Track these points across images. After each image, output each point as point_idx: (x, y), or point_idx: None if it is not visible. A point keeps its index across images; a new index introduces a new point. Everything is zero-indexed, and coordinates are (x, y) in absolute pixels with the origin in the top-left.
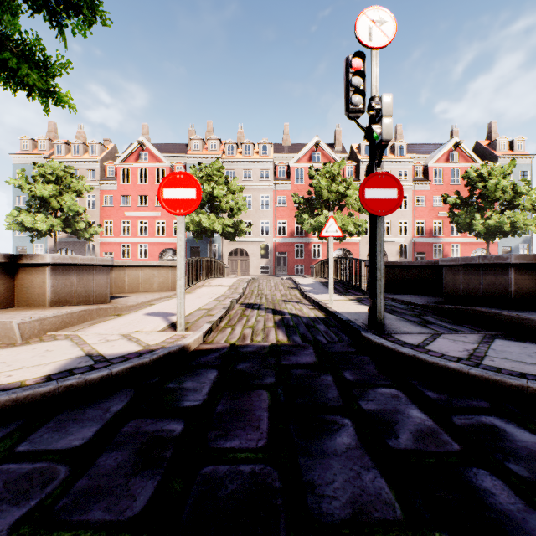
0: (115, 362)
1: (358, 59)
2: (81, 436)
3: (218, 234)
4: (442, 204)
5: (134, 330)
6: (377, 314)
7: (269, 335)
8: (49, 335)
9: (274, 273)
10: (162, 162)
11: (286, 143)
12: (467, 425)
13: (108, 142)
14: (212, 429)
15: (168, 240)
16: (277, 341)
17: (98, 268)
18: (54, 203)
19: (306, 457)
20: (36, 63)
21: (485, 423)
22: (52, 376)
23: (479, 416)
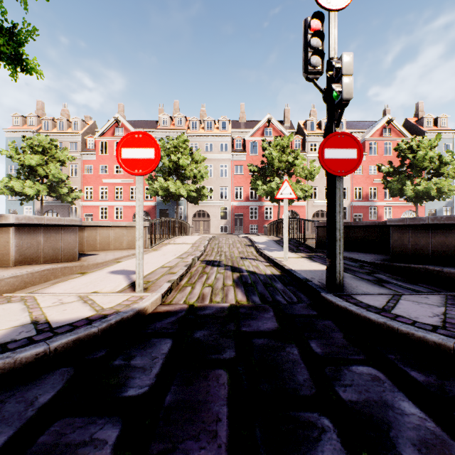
0: (60, 332)
1: (316, 20)
2: None
3: (183, 198)
4: (377, 173)
5: (93, 290)
6: (336, 274)
7: (228, 295)
8: (5, 296)
9: (232, 232)
10: None
11: (242, 120)
12: None
13: (88, 119)
14: (155, 438)
15: None
16: (236, 301)
17: (66, 228)
18: (41, 171)
19: None
20: (0, 27)
21: None
22: None
23: None
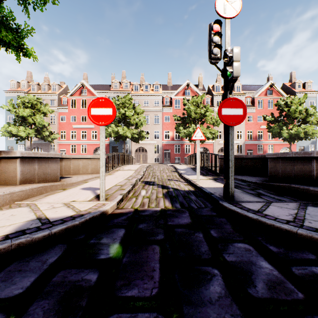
0: (56, 224)
1: (217, 25)
2: (21, 286)
3: (128, 139)
4: (263, 121)
5: (72, 200)
6: (229, 189)
7: (159, 203)
8: (16, 203)
9: (162, 162)
10: (95, 96)
11: (169, 84)
12: (304, 274)
13: (63, 84)
14: (118, 278)
15: (99, 142)
16: (165, 207)
17: (52, 159)
18: (30, 120)
19: (189, 306)
20: (10, 28)
21: (316, 273)
22: (9, 235)
23: (310, 267)
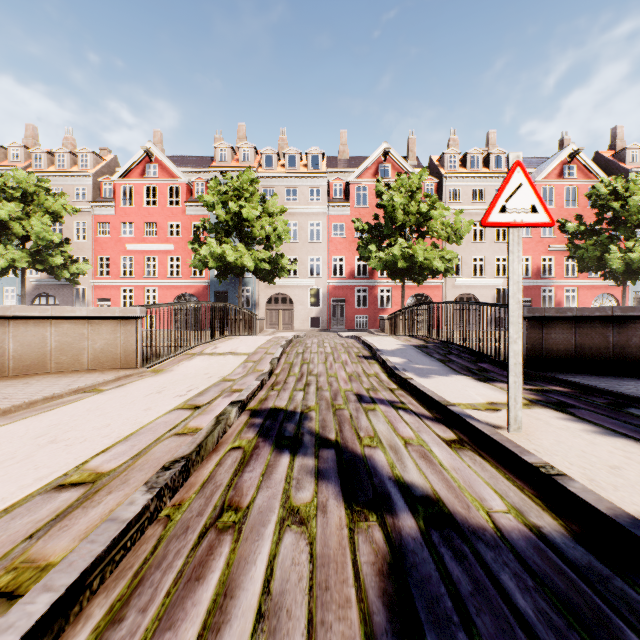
0: None
1: None
2: None
3: (252, 275)
4: (554, 235)
5: None
6: None
7: None
8: None
9: (327, 327)
10: (176, 178)
11: (344, 156)
12: None
13: (106, 152)
14: None
15: (185, 283)
16: None
17: None
18: (17, 228)
19: None
20: None
21: None
22: None
23: None
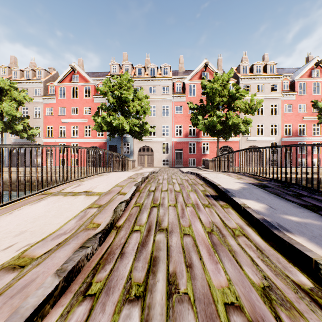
0: None
1: None
2: None
3: (130, 136)
4: (306, 111)
5: None
6: None
7: None
8: None
9: (172, 165)
10: (88, 82)
11: (181, 70)
12: None
13: (52, 70)
14: None
15: (93, 140)
16: None
17: None
18: None
19: None
20: None
21: None
22: None
23: None
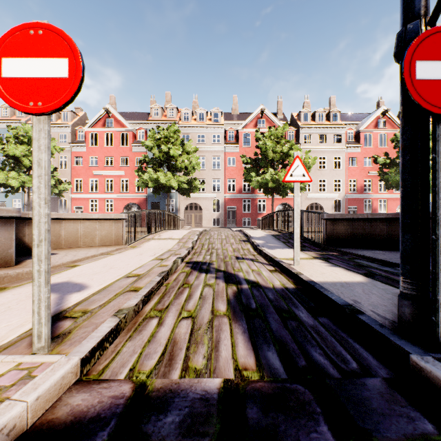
0: None
1: None
2: None
3: (175, 191)
4: (371, 165)
5: None
6: (436, 314)
7: (219, 344)
8: None
9: (224, 225)
10: (125, 128)
11: (235, 112)
12: None
13: (79, 110)
14: None
15: (131, 196)
16: (236, 371)
17: None
18: (26, 161)
19: None
20: None
21: None
22: None
23: None
